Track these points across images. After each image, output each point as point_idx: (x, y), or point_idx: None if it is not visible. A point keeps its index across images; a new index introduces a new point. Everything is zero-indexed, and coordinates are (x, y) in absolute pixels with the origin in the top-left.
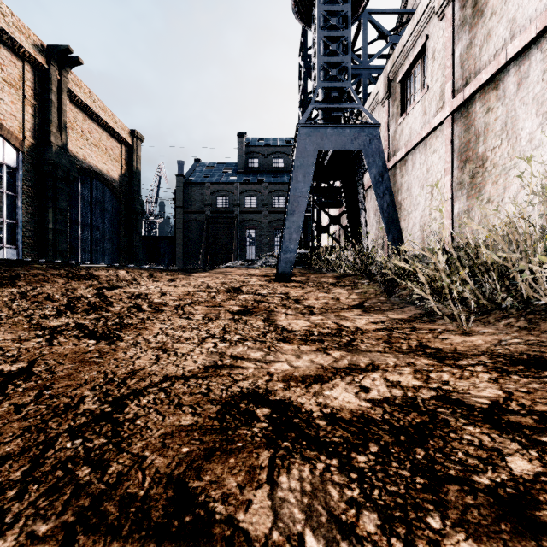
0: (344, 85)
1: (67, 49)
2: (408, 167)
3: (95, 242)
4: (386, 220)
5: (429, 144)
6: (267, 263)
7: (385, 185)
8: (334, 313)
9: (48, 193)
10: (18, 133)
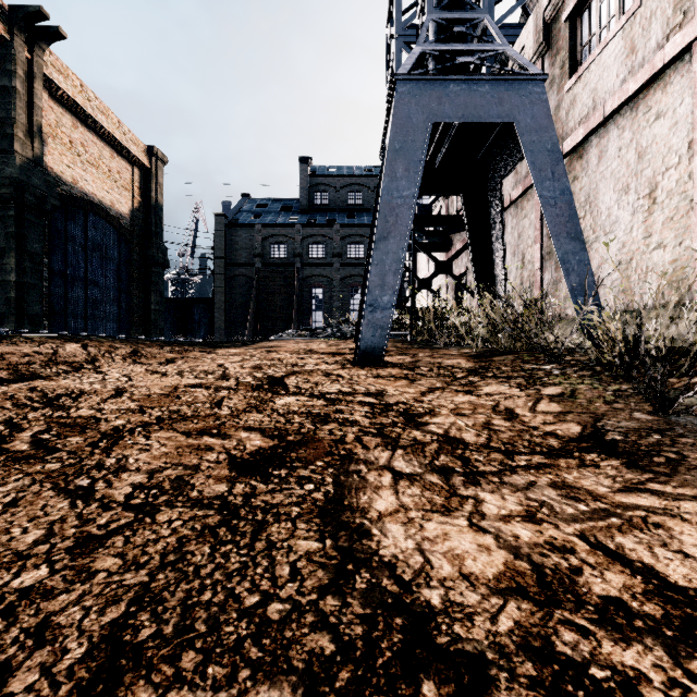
0: (476, 14)
1: (40, 11)
2: (588, 160)
3: (92, 303)
4: (563, 250)
5: (644, 106)
6: (340, 333)
7: (559, 186)
8: (543, 473)
9: (9, 228)
10: None
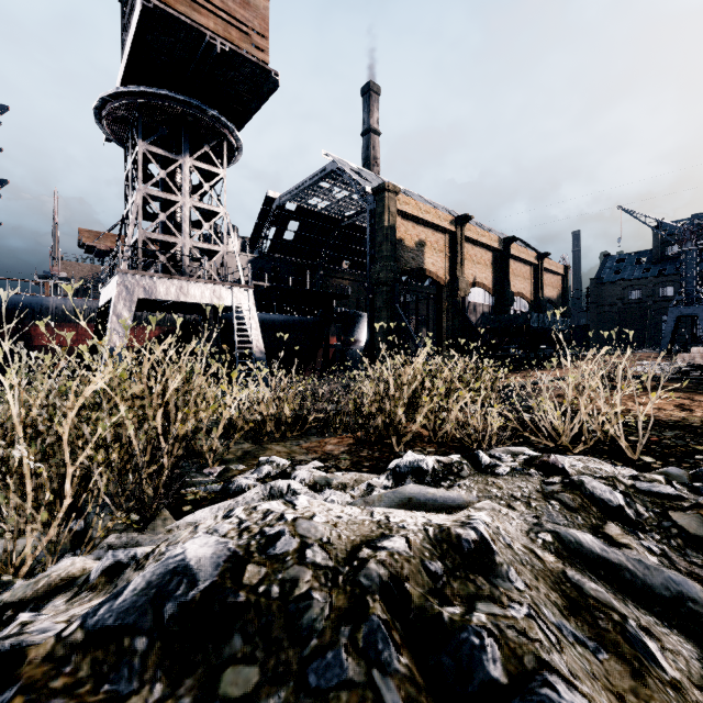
0: (693, 287)
1: (547, 253)
2: None
3: None
4: None
5: None
6: None
7: None
8: None
9: None
10: (529, 297)
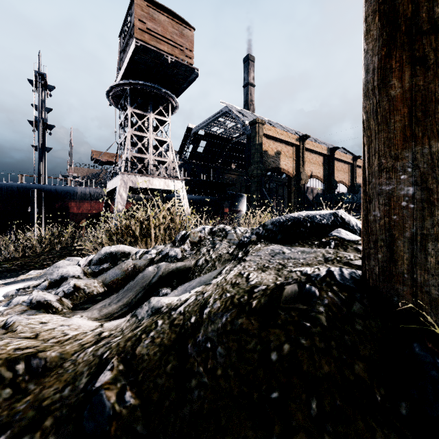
0: None
1: (359, 156)
2: None
3: None
4: None
5: None
6: None
7: None
8: None
9: None
10: (347, 184)
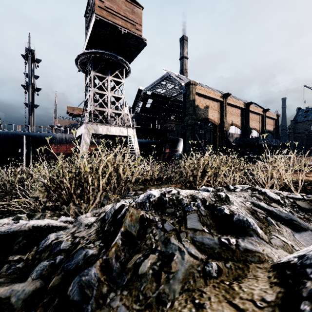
0: None
1: (268, 109)
2: None
3: None
4: None
5: None
6: None
7: None
8: None
9: None
10: (259, 130)
